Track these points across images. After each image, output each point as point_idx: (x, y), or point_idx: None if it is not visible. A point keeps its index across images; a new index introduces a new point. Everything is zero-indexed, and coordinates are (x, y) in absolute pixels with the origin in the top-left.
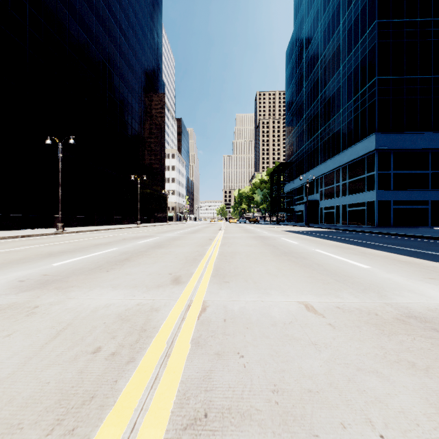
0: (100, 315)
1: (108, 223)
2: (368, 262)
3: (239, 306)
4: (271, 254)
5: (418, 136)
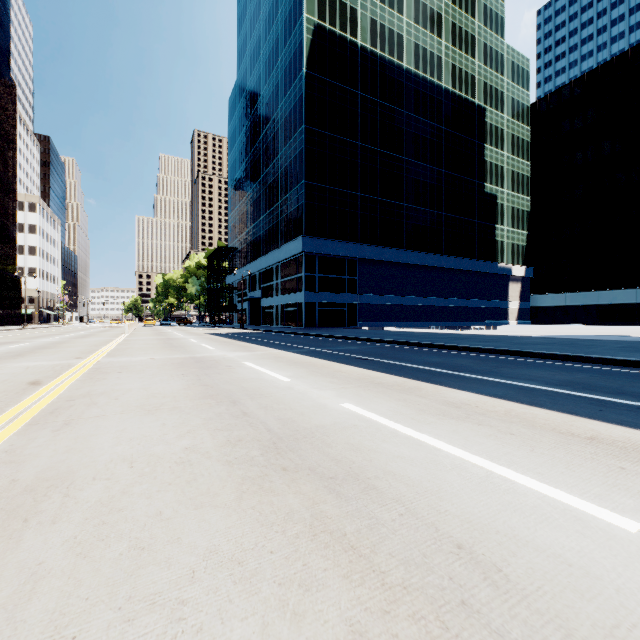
0: (42, 365)
1: None
2: (221, 347)
3: (118, 360)
4: (160, 347)
5: (338, 244)
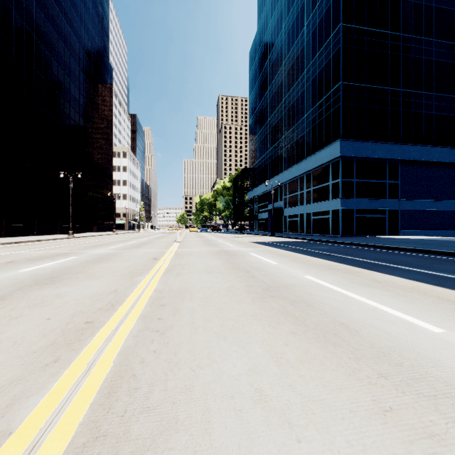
0: None
1: (26, 233)
2: (416, 310)
3: None
4: (247, 295)
5: (378, 146)
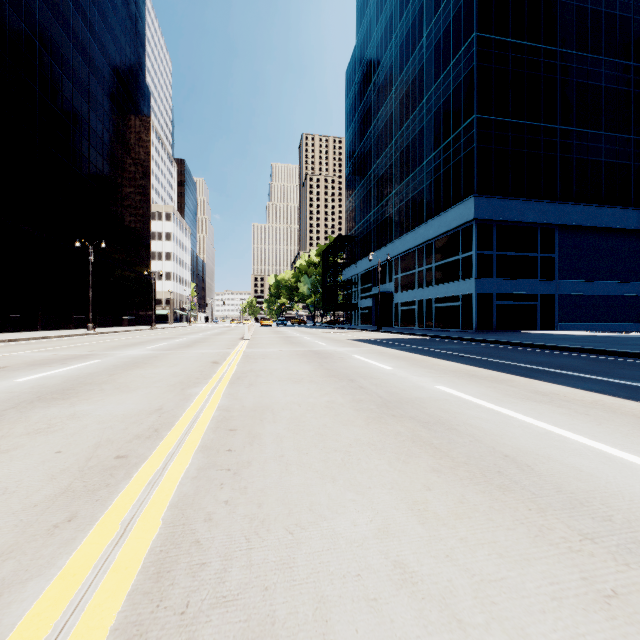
0: None
1: (26, 327)
2: (609, 434)
3: None
4: (356, 414)
5: (526, 205)
